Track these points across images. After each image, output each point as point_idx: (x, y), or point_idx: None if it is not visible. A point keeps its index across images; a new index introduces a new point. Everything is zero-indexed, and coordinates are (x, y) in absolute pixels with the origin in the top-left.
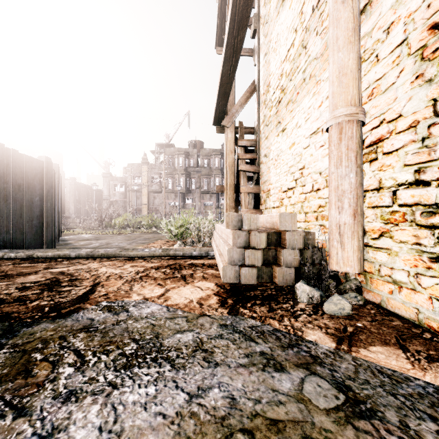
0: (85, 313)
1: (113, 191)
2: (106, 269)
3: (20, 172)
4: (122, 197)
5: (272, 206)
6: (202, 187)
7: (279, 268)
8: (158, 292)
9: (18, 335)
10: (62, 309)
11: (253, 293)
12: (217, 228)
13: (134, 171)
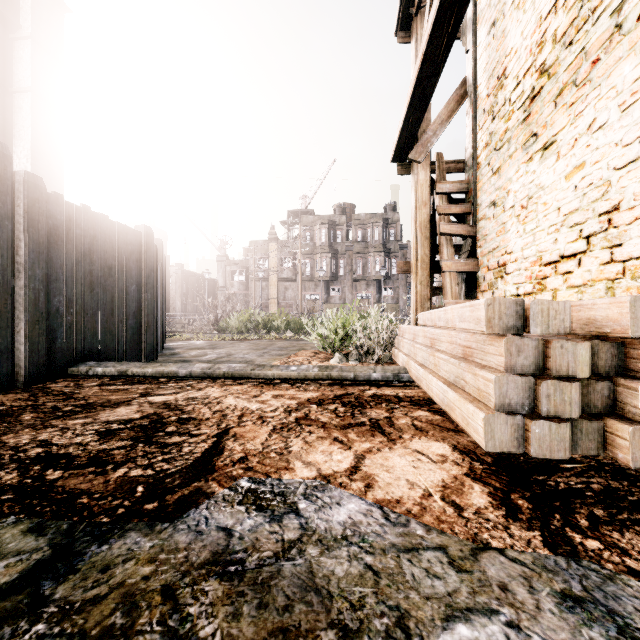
0: (211, 508)
1: (230, 280)
2: (235, 401)
3: (112, 248)
4: (242, 289)
5: (513, 293)
6: (355, 272)
7: (635, 428)
8: (344, 461)
9: (78, 567)
10: (167, 493)
11: (561, 480)
12: (406, 333)
13: (258, 252)
